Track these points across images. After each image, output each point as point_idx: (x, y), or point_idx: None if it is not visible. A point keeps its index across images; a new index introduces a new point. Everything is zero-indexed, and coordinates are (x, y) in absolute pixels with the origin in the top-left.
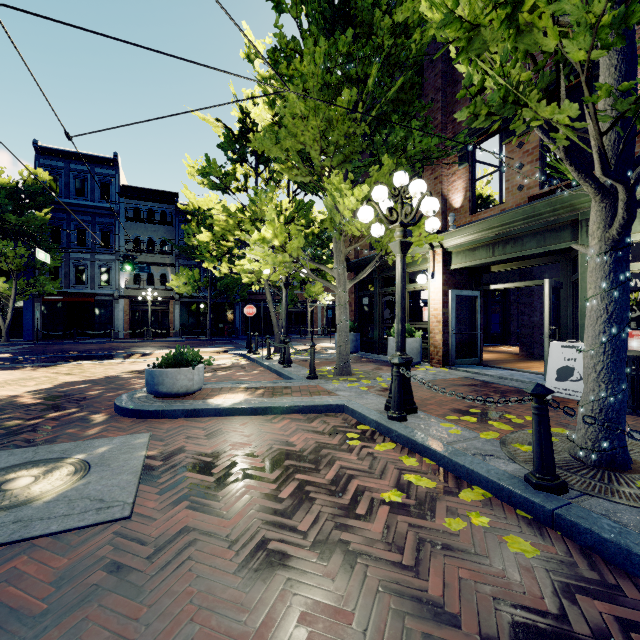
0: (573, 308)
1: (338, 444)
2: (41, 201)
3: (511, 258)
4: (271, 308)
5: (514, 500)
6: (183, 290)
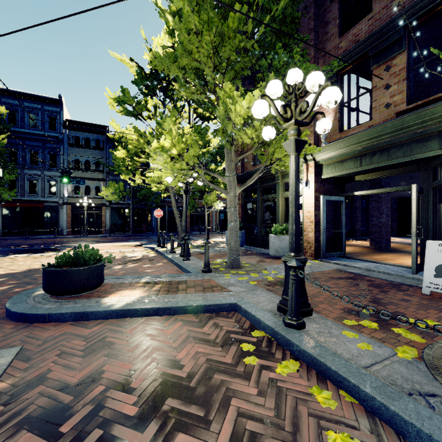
0: (433, 210)
1: (232, 363)
2: None
3: (376, 168)
4: (175, 211)
5: None
6: (111, 198)
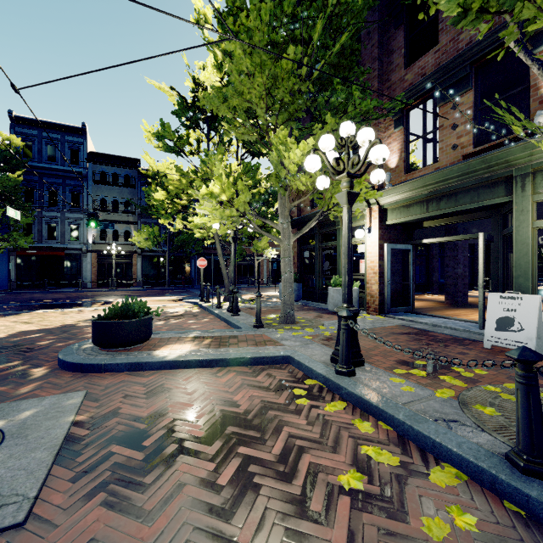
0: (504, 260)
1: (285, 403)
2: (14, 164)
3: (444, 214)
4: (221, 261)
5: (499, 488)
6: (144, 245)
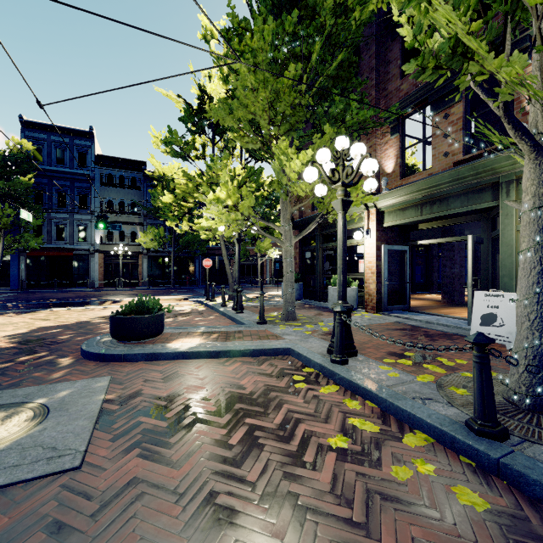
0: (492, 261)
1: (285, 387)
2: (25, 168)
3: (437, 217)
4: (226, 261)
5: (457, 446)
6: (150, 245)
